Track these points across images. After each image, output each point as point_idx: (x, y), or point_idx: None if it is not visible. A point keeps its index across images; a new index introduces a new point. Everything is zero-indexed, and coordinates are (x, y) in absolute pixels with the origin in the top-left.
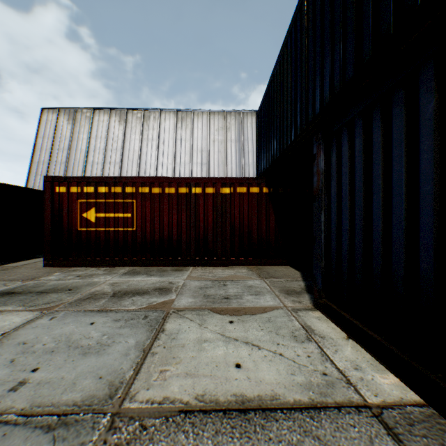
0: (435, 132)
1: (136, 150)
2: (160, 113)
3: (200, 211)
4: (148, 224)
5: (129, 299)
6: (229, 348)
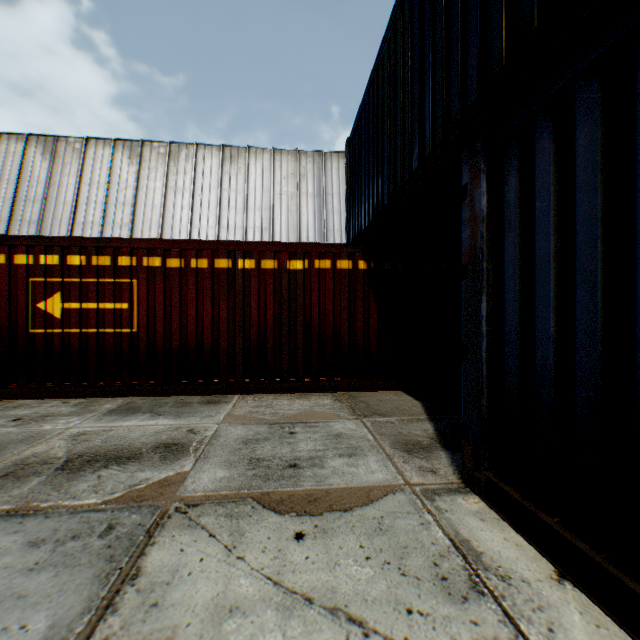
0: None
1: (157, 205)
2: (196, 149)
3: (252, 299)
4: (159, 321)
5: (94, 475)
6: (290, 635)
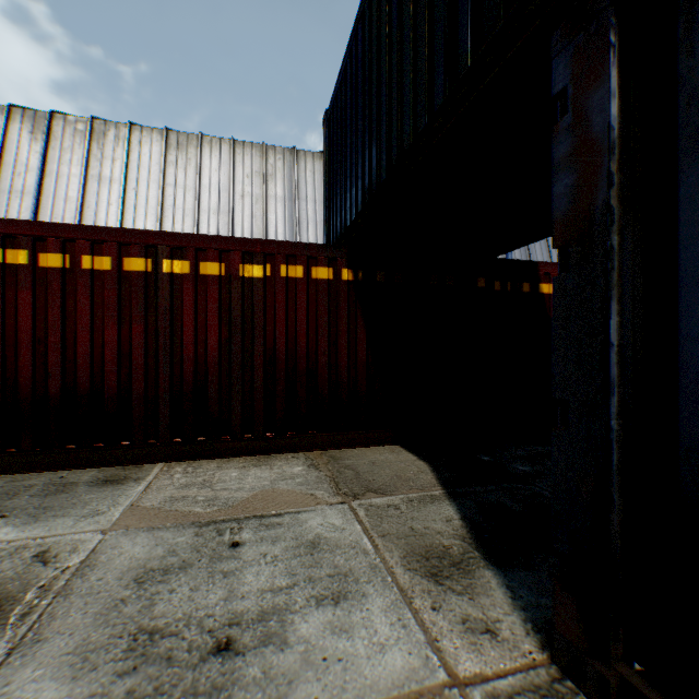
0: None
1: (72, 198)
2: (131, 130)
3: (185, 320)
4: (26, 352)
5: None
6: None
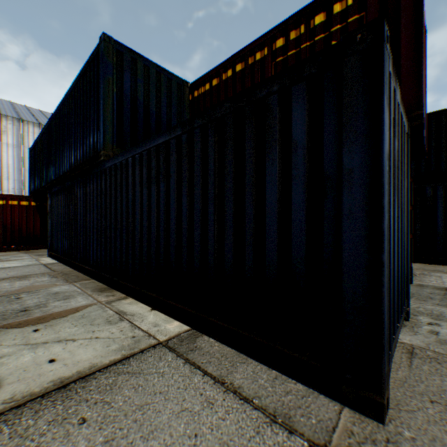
0: (61, 205)
1: None
2: None
3: None
4: None
5: None
6: (1, 265)
